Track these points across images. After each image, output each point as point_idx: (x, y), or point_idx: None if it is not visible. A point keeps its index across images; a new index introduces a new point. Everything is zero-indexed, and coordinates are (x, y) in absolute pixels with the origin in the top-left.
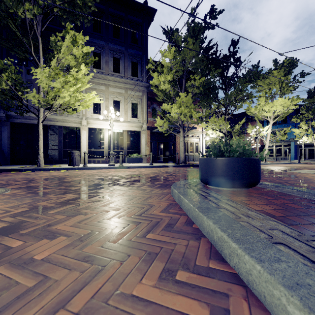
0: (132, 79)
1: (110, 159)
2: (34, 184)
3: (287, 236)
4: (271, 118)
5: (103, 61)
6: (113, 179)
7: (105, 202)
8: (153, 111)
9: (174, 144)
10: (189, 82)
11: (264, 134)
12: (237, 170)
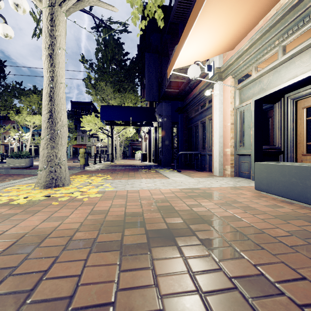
0: None
1: None
2: None
3: None
4: (32, 127)
5: None
6: None
7: None
8: None
9: None
10: None
11: (26, 138)
12: (27, 161)
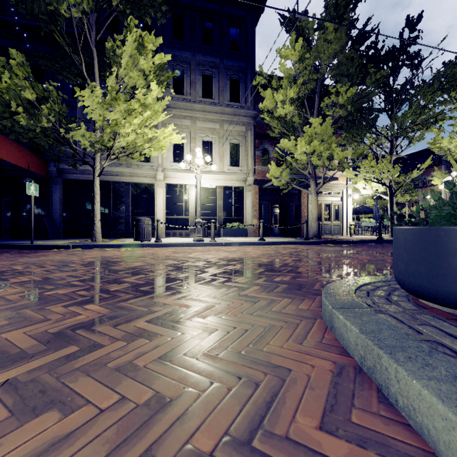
0: (231, 107)
1: (195, 231)
2: (59, 274)
3: None
4: None
5: (187, 83)
6: (196, 267)
7: (155, 342)
8: (264, 155)
9: (298, 207)
10: (327, 100)
11: None
12: None
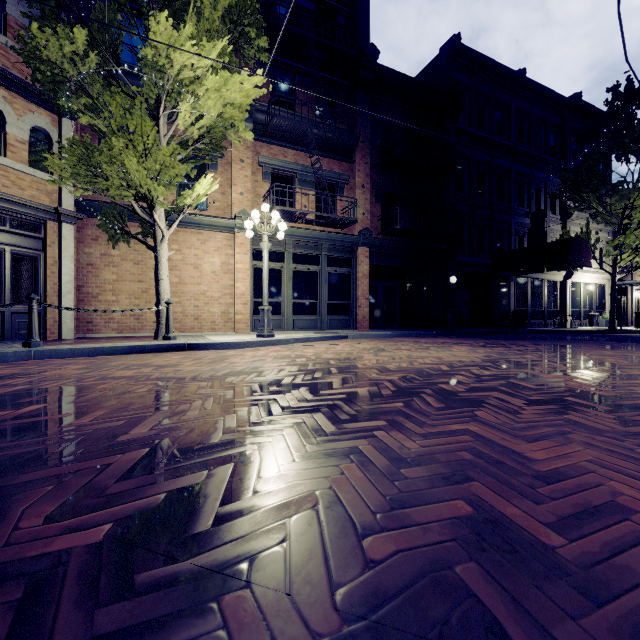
0: None
1: None
2: None
3: None
4: None
5: None
6: None
7: None
8: None
9: (623, 302)
10: None
11: None
12: None
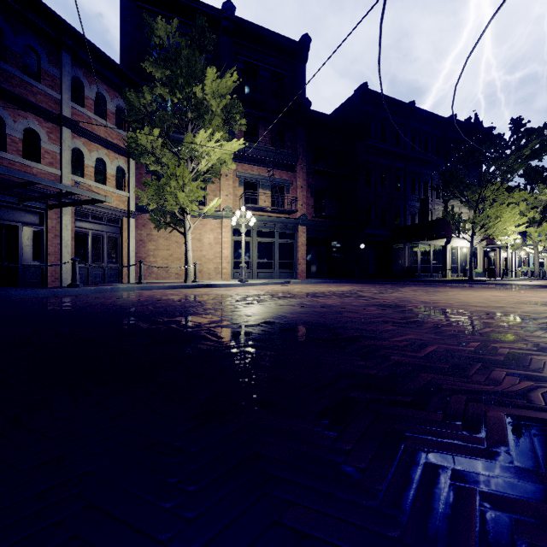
0: None
1: (508, 274)
2: None
3: None
4: None
5: None
6: None
7: None
8: None
9: (494, 260)
10: None
11: None
12: None
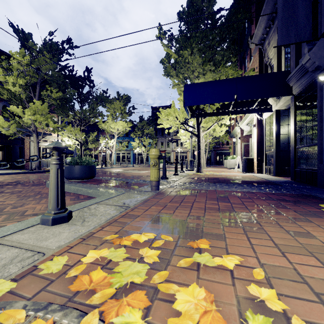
0: None
1: None
2: None
3: (95, 186)
4: (116, 134)
5: None
6: None
7: (3, 194)
8: None
9: (22, 149)
10: (45, 92)
11: (111, 145)
12: (85, 171)
